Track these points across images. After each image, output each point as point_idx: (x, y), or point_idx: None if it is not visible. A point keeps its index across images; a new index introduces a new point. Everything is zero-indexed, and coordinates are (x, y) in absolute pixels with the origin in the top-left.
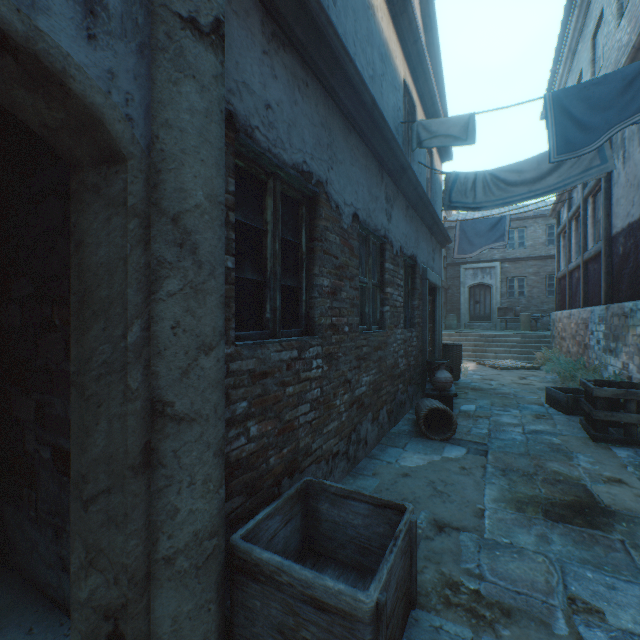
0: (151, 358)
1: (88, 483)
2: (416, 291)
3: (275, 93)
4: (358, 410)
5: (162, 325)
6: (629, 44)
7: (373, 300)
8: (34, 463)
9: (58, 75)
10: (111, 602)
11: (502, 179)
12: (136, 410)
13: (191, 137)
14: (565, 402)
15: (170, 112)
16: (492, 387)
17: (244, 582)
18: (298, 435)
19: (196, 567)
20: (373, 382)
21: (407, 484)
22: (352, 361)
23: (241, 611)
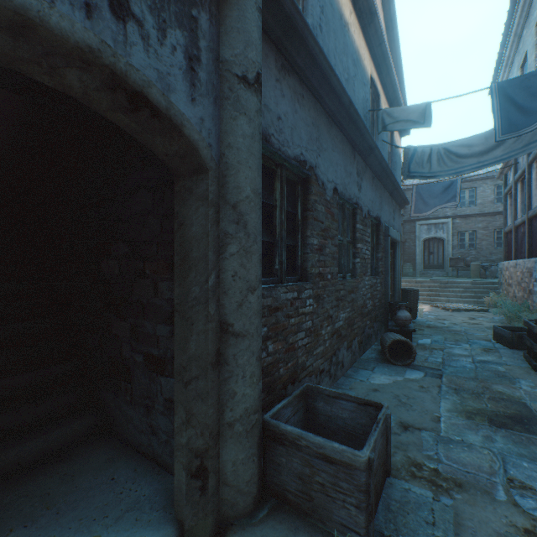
0: (220, 295)
1: (187, 372)
2: (380, 245)
3: (283, 107)
4: (337, 339)
5: (226, 274)
6: None
7: (347, 254)
8: (129, 365)
9: (179, 127)
10: (199, 447)
11: (454, 152)
12: (213, 328)
13: (243, 153)
14: (510, 338)
15: (231, 138)
16: (445, 325)
17: (273, 446)
18: (297, 354)
19: (246, 431)
20: (348, 318)
21: (377, 396)
22: (333, 301)
23: (271, 465)
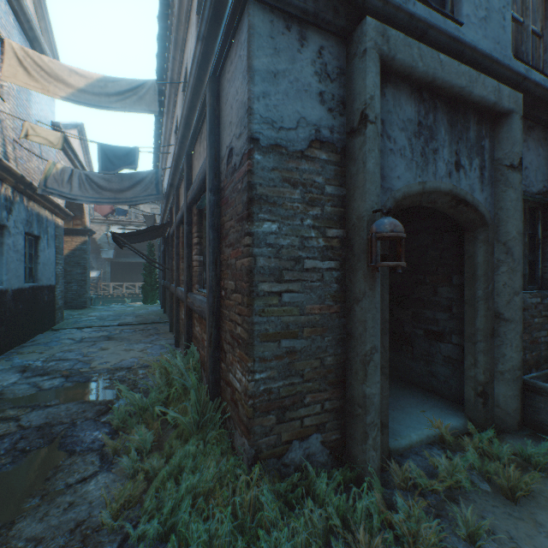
0: (493, 296)
1: (474, 337)
2: None
3: (528, 158)
4: None
5: (498, 284)
6: None
7: None
8: (410, 336)
9: (476, 208)
10: (480, 380)
11: None
12: (490, 314)
13: (510, 211)
14: None
15: (501, 203)
16: None
17: (531, 396)
18: (540, 348)
19: (512, 379)
20: None
21: None
22: None
23: (529, 408)
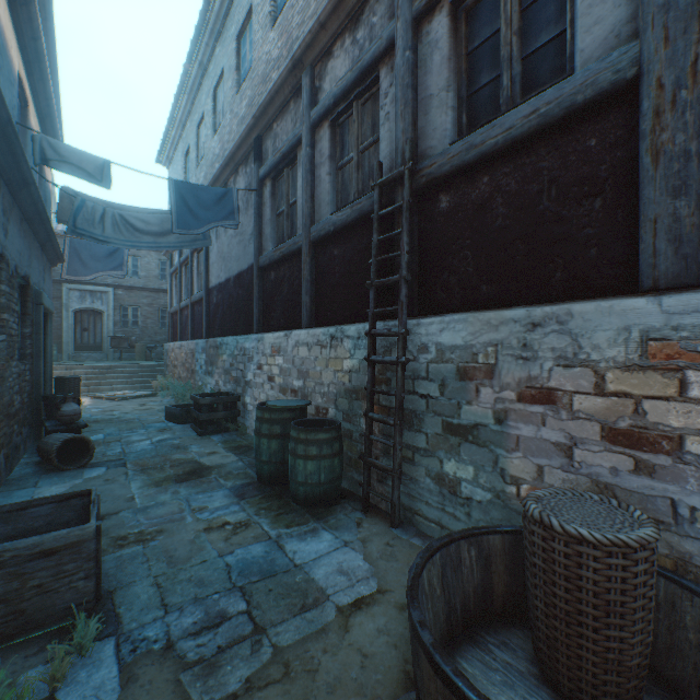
0: None
1: None
2: (30, 317)
3: None
4: None
5: None
6: (220, 157)
7: None
8: None
9: None
10: None
11: (132, 223)
12: None
13: None
14: (182, 415)
15: None
16: (117, 417)
17: None
18: None
19: None
20: None
21: None
22: None
23: None
